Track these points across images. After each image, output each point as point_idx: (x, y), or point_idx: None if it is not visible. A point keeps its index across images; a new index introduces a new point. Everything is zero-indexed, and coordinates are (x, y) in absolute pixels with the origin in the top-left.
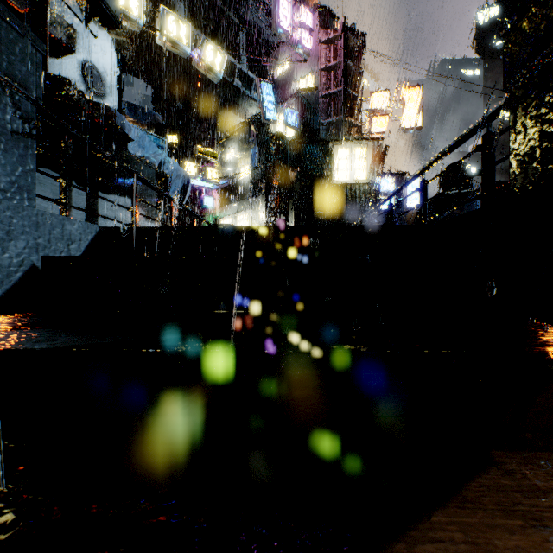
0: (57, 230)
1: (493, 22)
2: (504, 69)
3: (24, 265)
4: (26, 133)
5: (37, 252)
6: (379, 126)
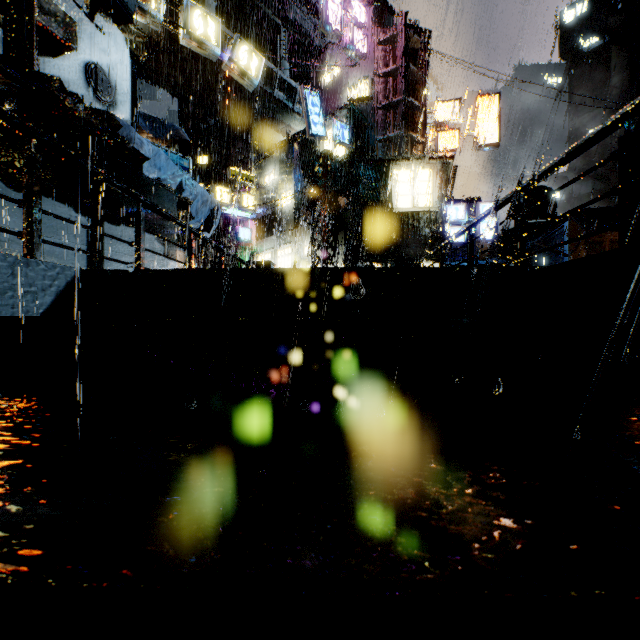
0: (3, 276)
1: (580, 21)
2: None
3: None
4: None
5: None
6: (447, 143)
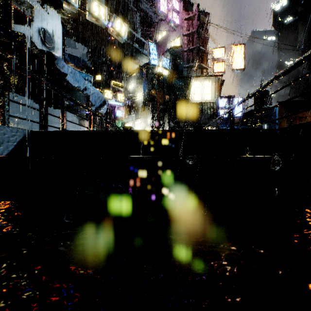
0: None
1: (283, 9)
2: None
3: None
4: None
5: None
6: (218, 68)
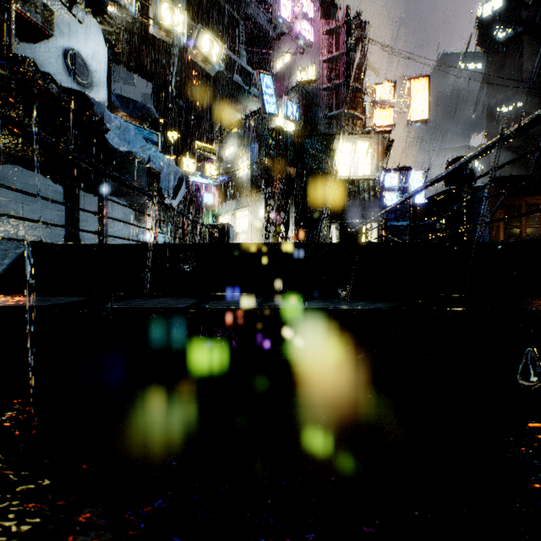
0: None
1: (496, 15)
2: None
3: None
4: None
5: None
6: (383, 119)
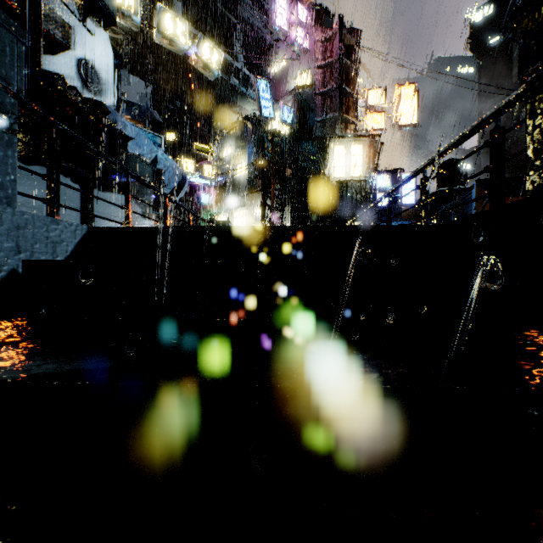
0: (40, 231)
1: (487, 21)
2: (519, 58)
3: (3, 270)
4: (6, 128)
5: (18, 256)
6: (375, 123)
